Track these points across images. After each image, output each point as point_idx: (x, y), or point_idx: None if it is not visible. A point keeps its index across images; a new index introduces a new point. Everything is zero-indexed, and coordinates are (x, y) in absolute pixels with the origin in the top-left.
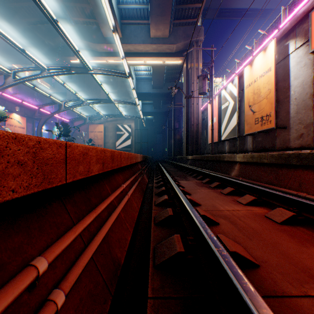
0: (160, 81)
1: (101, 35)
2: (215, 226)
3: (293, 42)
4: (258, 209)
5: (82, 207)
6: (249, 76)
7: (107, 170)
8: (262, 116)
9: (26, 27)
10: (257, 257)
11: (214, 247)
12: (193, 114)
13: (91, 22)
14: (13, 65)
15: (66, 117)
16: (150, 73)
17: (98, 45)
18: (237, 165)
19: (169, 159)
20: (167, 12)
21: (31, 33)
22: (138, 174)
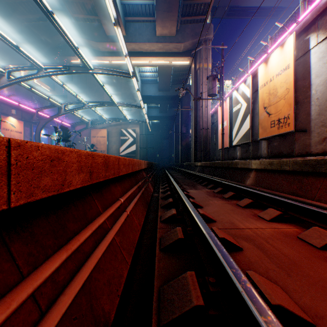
0: (166, 83)
1: (104, 33)
2: (238, 253)
3: (315, 36)
4: (286, 227)
5: (47, 241)
6: (264, 75)
7: (97, 182)
8: (279, 118)
9: (23, 24)
10: (307, 308)
11: (257, 313)
12: (201, 118)
13: (93, 19)
14: (11, 66)
15: (67, 122)
16: (156, 74)
17: (101, 44)
18: (253, 172)
19: (176, 166)
20: (174, 7)
21: (29, 31)
22: (141, 183)
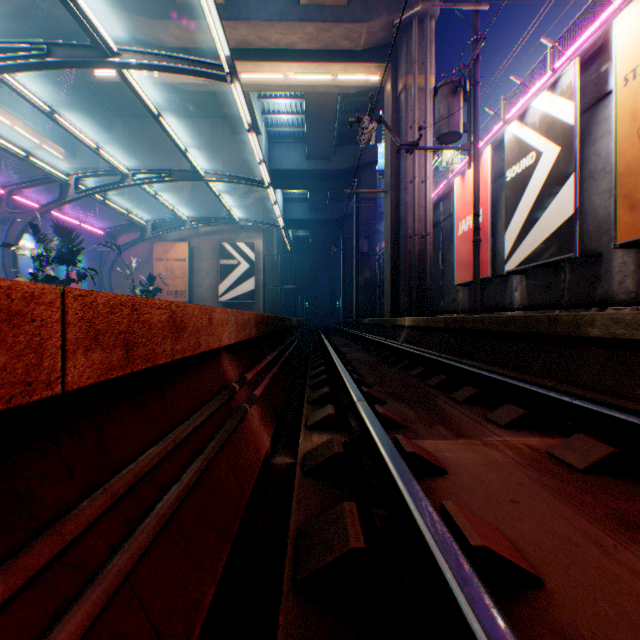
0: (324, 139)
1: None
2: None
3: None
4: None
5: None
6: None
7: None
8: None
9: None
10: None
11: None
12: (411, 209)
13: None
14: None
15: (98, 225)
16: (302, 120)
17: (162, 25)
18: None
19: (345, 326)
20: None
21: None
22: (31, 574)
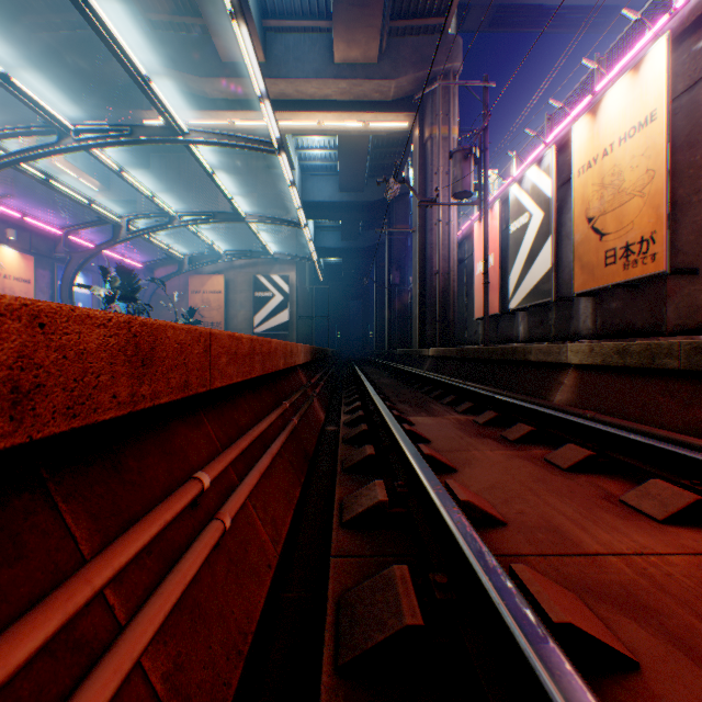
0: (357, 173)
1: (216, 56)
2: (633, 693)
3: None
4: None
5: None
6: (588, 143)
7: (74, 426)
8: (627, 243)
9: (34, 36)
10: None
11: None
12: (436, 248)
13: (191, 24)
14: None
15: (136, 259)
16: (335, 154)
17: (209, 82)
18: (570, 373)
19: (378, 357)
20: None
21: (46, 52)
22: (290, 404)
